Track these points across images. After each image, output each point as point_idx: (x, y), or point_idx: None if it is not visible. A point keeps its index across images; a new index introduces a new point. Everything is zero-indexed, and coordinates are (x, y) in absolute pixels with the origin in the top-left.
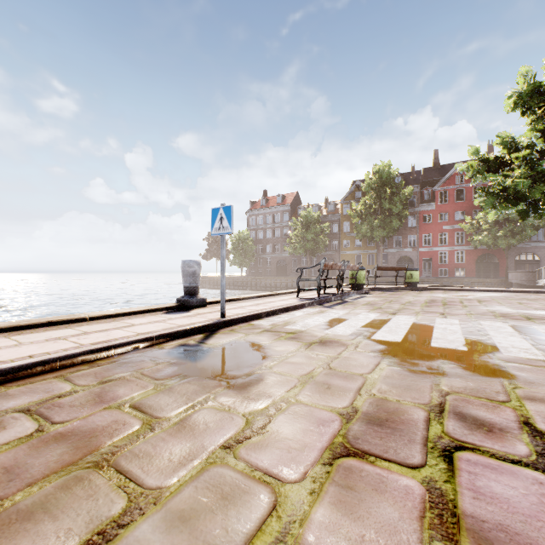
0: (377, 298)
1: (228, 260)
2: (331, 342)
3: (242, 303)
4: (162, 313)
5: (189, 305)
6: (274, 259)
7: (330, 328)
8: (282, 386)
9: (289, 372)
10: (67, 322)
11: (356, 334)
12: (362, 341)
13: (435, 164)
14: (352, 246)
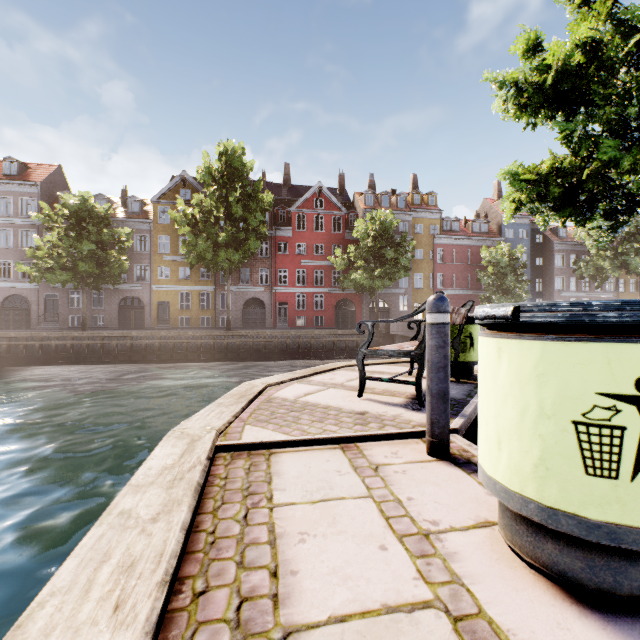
0: None
1: None
2: None
3: None
4: None
5: None
6: None
7: None
8: None
9: None
10: None
11: None
12: None
13: (286, 182)
14: (175, 278)
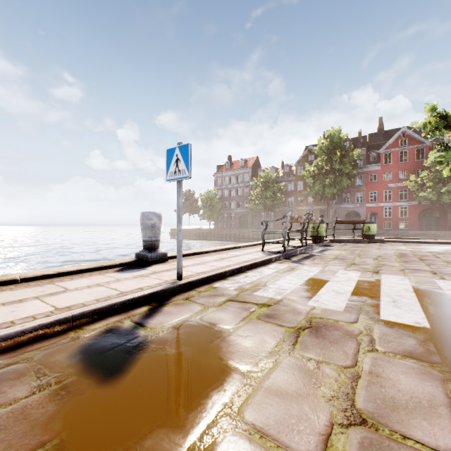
0: (342, 251)
1: (198, 215)
2: (327, 328)
3: (205, 257)
4: (113, 271)
5: (147, 260)
6: (237, 214)
7: (313, 296)
8: None
9: (280, 438)
10: None
11: (353, 308)
12: (372, 327)
13: (380, 130)
14: (306, 202)
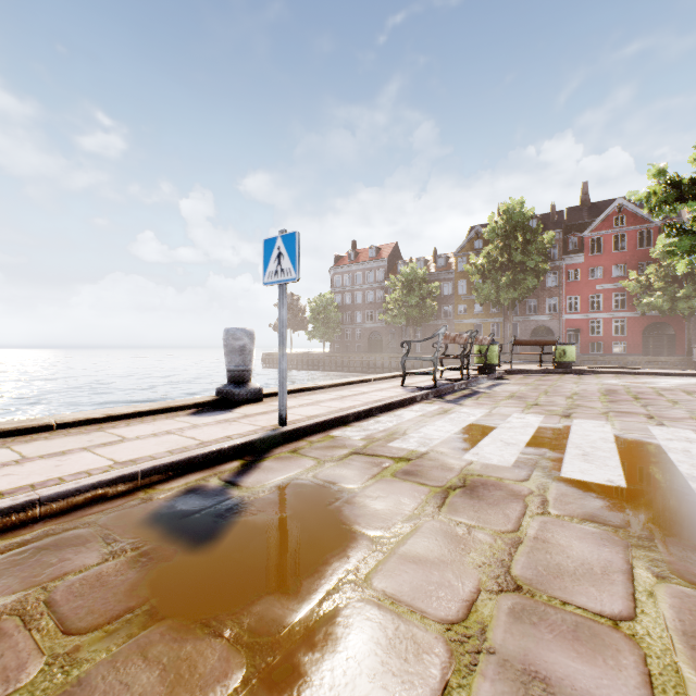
0: (522, 386)
1: (306, 331)
2: (487, 487)
3: (318, 395)
4: (186, 414)
5: (234, 399)
6: (366, 330)
7: (471, 447)
8: (405, 684)
9: (415, 603)
10: (14, 433)
11: (526, 463)
12: (548, 486)
13: (584, 202)
14: (470, 313)
